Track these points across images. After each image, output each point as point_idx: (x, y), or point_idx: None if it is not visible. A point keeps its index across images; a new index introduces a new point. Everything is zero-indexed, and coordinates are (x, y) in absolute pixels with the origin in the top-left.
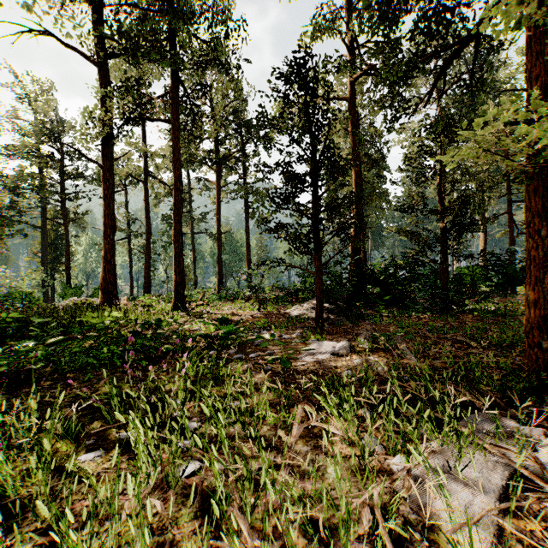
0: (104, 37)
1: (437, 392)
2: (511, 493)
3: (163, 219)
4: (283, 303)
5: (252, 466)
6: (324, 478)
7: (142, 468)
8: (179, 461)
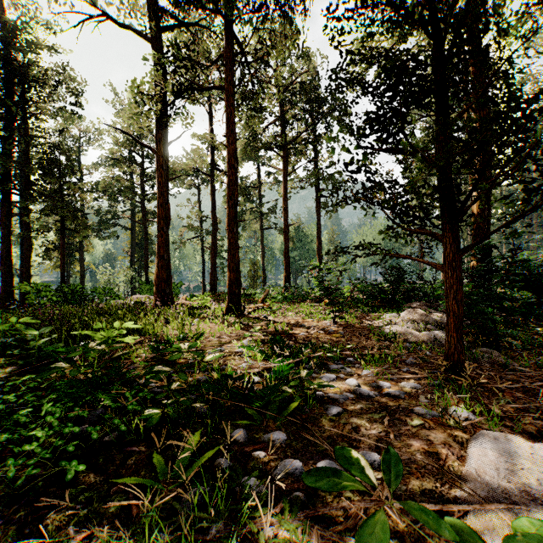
0: (158, 9)
1: None
2: None
3: None
4: (366, 309)
5: None
6: None
7: None
8: None
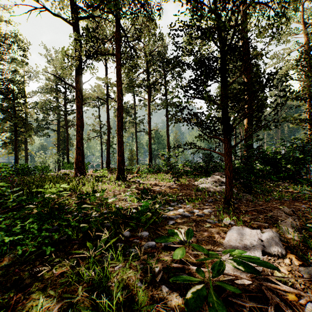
0: (77, 7)
1: None
2: None
3: None
4: (192, 176)
5: None
6: None
7: None
8: None
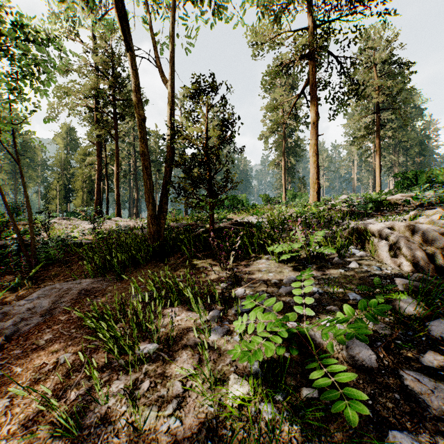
0: None
1: None
2: None
3: None
4: None
5: None
6: None
7: None
8: None
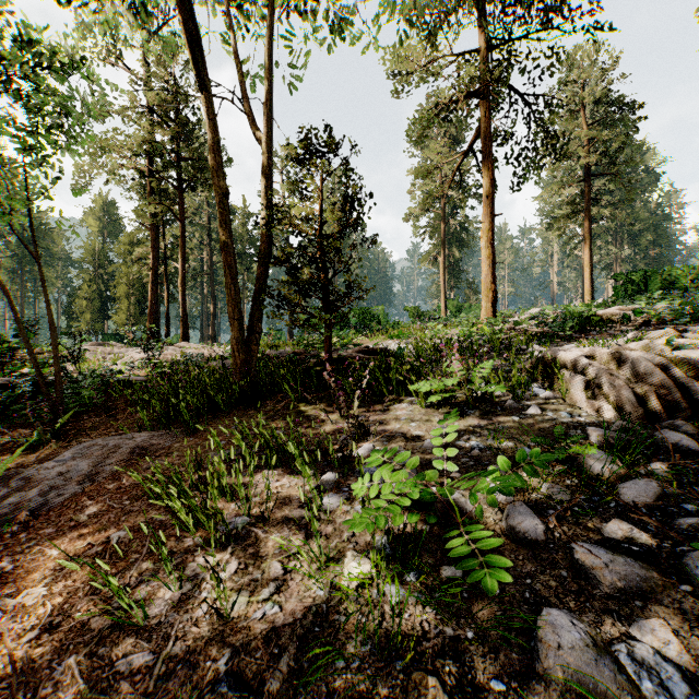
0: None
1: None
2: None
3: None
4: None
5: None
6: None
7: None
8: None
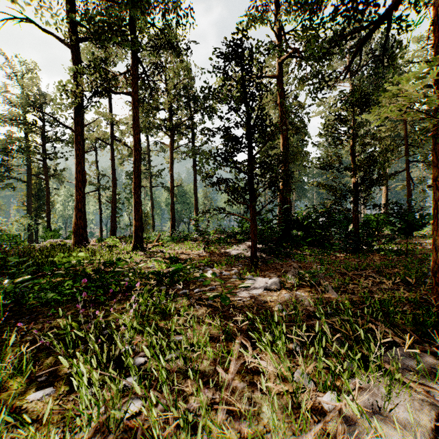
0: (76, 24)
1: (362, 330)
2: (438, 434)
3: (126, 175)
4: (224, 244)
5: (188, 417)
6: (260, 418)
7: (77, 421)
8: (115, 412)
